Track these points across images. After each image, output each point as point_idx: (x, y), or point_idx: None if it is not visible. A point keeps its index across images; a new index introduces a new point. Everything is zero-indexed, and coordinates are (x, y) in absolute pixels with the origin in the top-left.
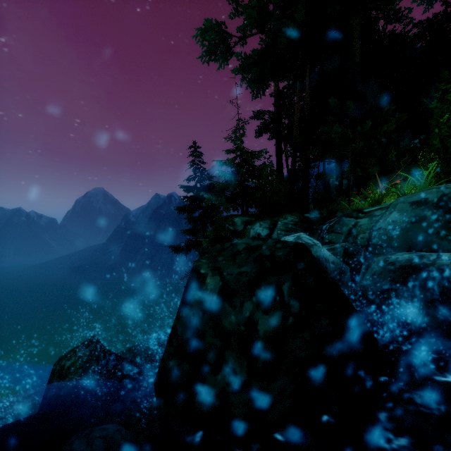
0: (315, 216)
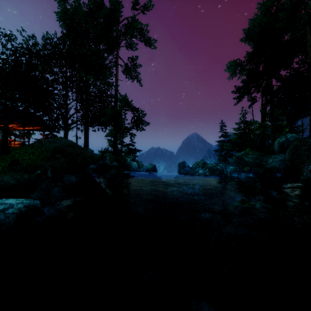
0: None
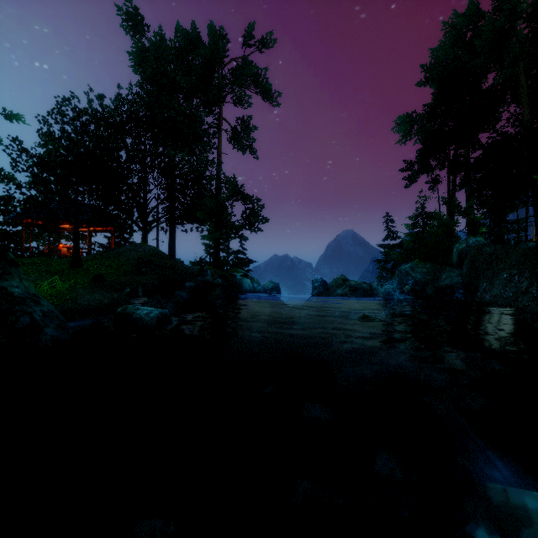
0: None
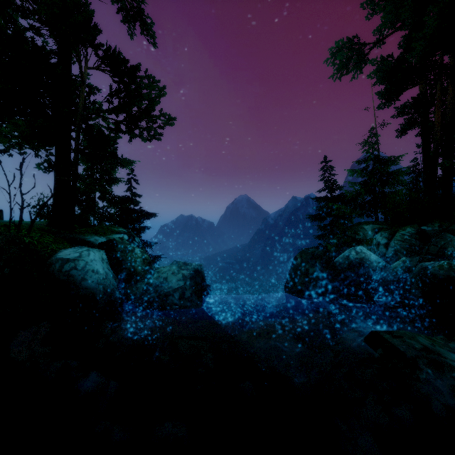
0: (432, 229)
